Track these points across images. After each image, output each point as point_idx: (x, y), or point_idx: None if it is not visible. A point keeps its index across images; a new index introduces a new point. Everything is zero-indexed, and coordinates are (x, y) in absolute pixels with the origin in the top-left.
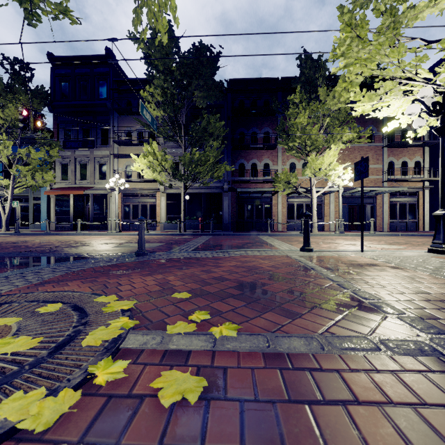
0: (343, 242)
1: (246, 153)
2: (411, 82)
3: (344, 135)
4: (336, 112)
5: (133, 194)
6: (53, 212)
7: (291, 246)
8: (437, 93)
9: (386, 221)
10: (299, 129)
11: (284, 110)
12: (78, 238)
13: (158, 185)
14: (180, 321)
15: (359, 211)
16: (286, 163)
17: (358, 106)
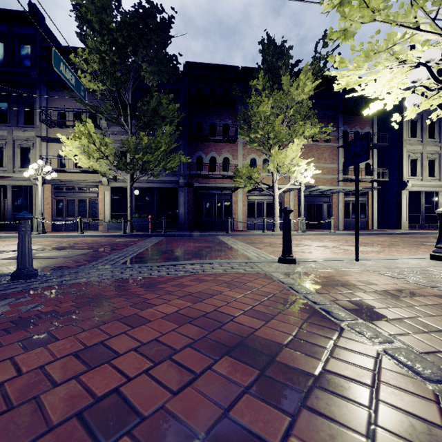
0: (312, 243)
1: (204, 145)
2: (423, 33)
3: (306, 129)
4: (298, 105)
5: (67, 186)
6: None
7: (259, 251)
8: (440, 60)
9: (341, 220)
10: (262, 119)
11: (246, 99)
12: None
13: (100, 177)
14: None
15: (316, 210)
16: (246, 158)
17: (342, 76)
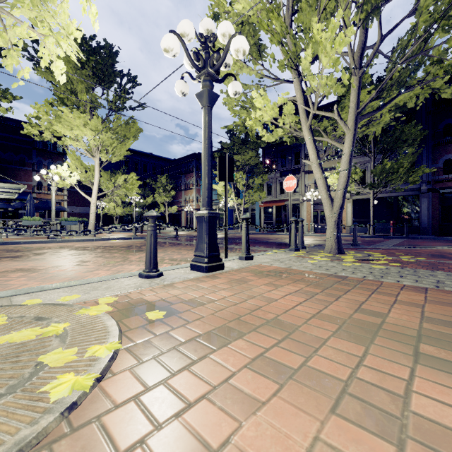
0: None
1: None
2: None
3: None
4: None
5: (320, 202)
6: (262, 219)
7: None
8: None
9: None
10: None
11: None
12: None
13: None
14: (403, 256)
15: None
16: None
17: None
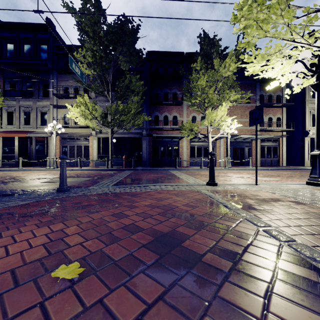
0: (234, 175)
1: (160, 107)
2: (297, 43)
3: (231, 96)
4: (225, 79)
5: (70, 137)
6: None
7: (196, 179)
8: (312, 57)
9: (258, 159)
10: (199, 90)
11: (188, 75)
12: (17, 173)
13: (90, 130)
14: None
15: (240, 152)
16: (189, 116)
17: (250, 66)
